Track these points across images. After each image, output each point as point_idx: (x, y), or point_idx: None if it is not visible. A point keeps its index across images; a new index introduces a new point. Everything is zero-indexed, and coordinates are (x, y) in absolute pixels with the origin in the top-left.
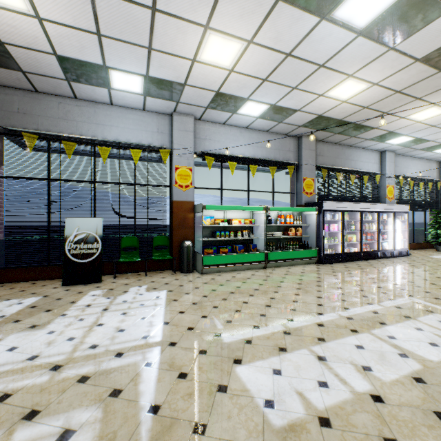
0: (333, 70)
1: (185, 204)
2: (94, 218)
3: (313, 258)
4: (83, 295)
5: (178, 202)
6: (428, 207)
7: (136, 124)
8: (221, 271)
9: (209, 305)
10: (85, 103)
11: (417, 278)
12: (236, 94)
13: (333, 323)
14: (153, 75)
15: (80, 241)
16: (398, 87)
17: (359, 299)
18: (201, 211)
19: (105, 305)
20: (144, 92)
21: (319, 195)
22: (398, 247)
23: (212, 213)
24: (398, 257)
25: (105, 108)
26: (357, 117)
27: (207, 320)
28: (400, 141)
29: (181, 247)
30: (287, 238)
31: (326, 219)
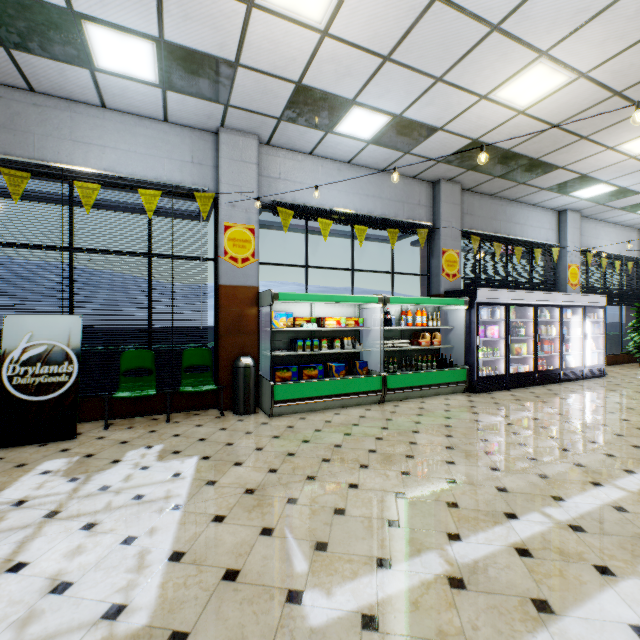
0: (515, 40)
1: (242, 292)
2: (65, 316)
3: (460, 384)
4: (21, 474)
5: (230, 288)
6: (626, 300)
7: (151, 145)
8: (306, 409)
9: (280, 496)
10: (52, 100)
11: None
12: (333, 89)
13: (548, 545)
14: (173, 39)
15: (35, 360)
16: (621, 83)
17: (571, 472)
18: (270, 303)
19: (57, 501)
20: (161, 80)
21: (467, 278)
22: (589, 363)
23: (290, 308)
24: (590, 379)
25: (92, 113)
26: (536, 145)
27: (271, 542)
28: (594, 193)
29: (234, 367)
30: (417, 350)
31: (481, 318)
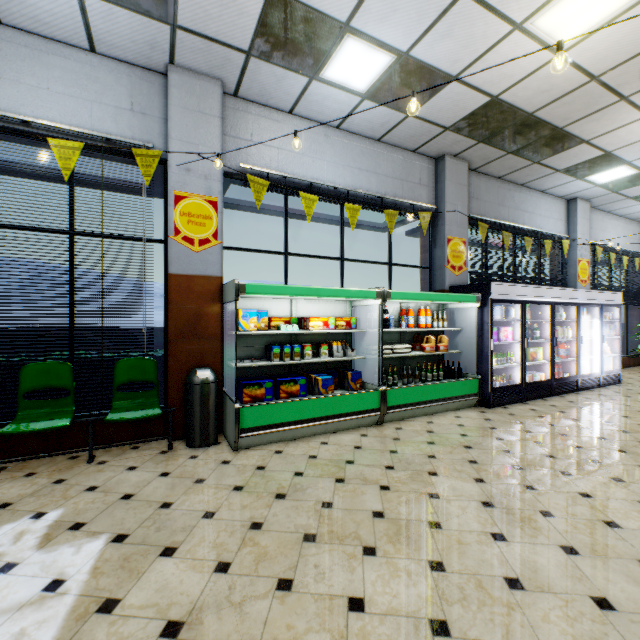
0: None
1: (200, 284)
2: None
3: (471, 397)
4: None
5: (183, 278)
6: (633, 299)
7: (71, 82)
8: (283, 438)
9: None
10: None
11: None
12: (320, 2)
13: None
14: None
15: None
16: None
17: None
18: (234, 297)
19: None
20: None
21: (473, 272)
22: (605, 368)
23: (264, 305)
24: (607, 386)
25: None
26: (565, 108)
27: None
28: (611, 178)
29: (187, 383)
30: (418, 356)
31: (494, 318)
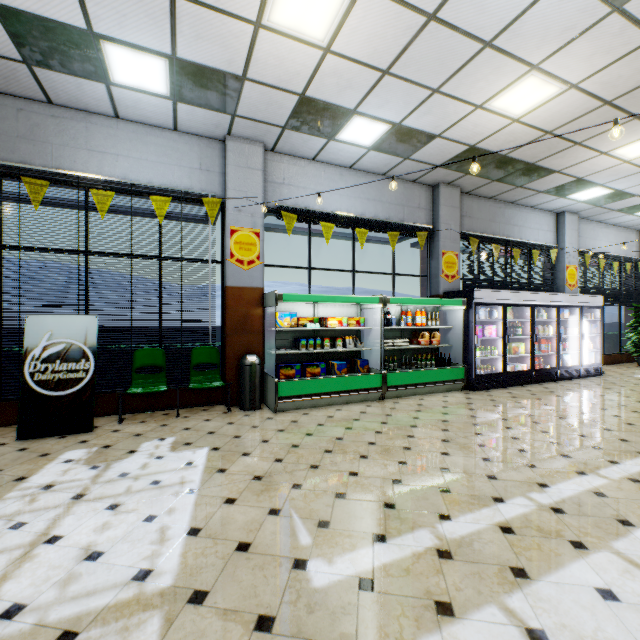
0: (507, 55)
1: (248, 293)
2: (82, 316)
3: (458, 382)
4: (46, 462)
5: (236, 290)
6: (625, 300)
7: (161, 153)
8: (309, 406)
9: (286, 482)
10: (68, 112)
11: (635, 415)
12: (335, 100)
13: (530, 524)
14: (184, 56)
15: (55, 357)
16: (610, 93)
17: (558, 462)
18: (274, 303)
19: (82, 485)
20: (172, 93)
21: (465, 279)
22: (586, 362)
23: (294, 309)
24: (587, 377)
25: (106, 123)
26: (531, 151)
27: (279, 520)
28: (590, 196)
29: (240, 365)
30: (416, 349)
31: (479, 318)
